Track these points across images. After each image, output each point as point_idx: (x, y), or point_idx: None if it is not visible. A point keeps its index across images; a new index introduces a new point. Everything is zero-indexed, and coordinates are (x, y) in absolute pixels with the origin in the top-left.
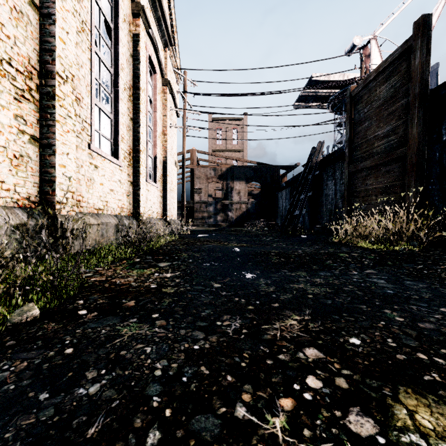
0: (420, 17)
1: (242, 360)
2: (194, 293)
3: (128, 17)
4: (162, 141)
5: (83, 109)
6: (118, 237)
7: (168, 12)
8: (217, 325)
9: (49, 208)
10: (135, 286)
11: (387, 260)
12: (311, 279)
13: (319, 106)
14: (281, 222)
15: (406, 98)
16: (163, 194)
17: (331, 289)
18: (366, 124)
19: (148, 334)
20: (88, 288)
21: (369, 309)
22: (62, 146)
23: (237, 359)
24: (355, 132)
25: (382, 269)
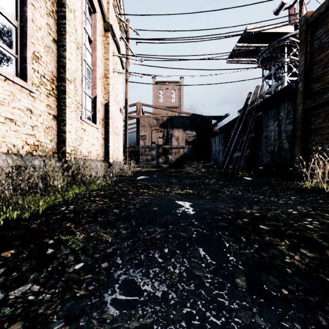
0: None
1: None
2: None
3: None
4: (104, 84)
5: None
6: None
7: None
8: None
9: None
10: None
11: None
12: None
13: (249, 62)
14: (214, 164)
15: None
16: (105, 136)
17: None
18: None
19: None
20: None
21: None
22: None
23: None
24: (313, 62)
25: None
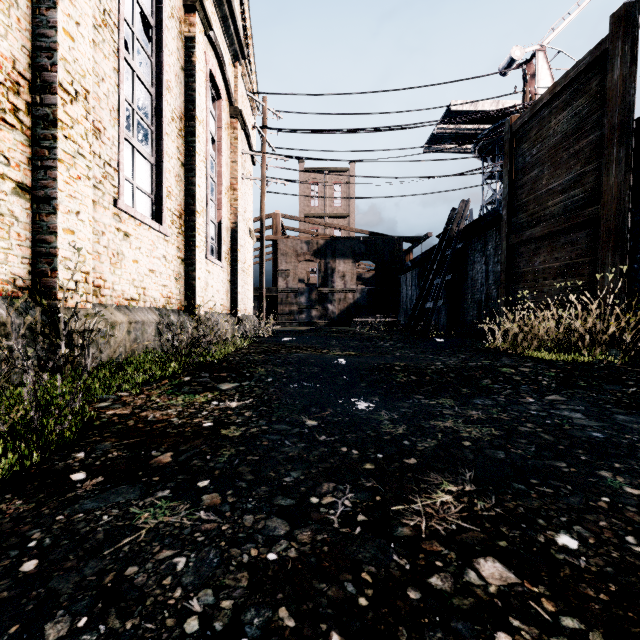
0: (621, 7)
1: (359, 590)
2: (272, 437)
3: (178, 12)
4: (230, 200)
5: (106, 145)
6: (159, 343)
7: (240, 9)
8: (311, 505)
9: (46, 297)
10: (177, 425)
11: (577, 378)
12: (463, 411)
13: (461, 150)
14: (404, 319)
15: (598, 131)
16: (232, 277)
17: (499, 430)
18: (535, 172)
19: (185, 524)
20: (99, 428)
21: (573, 470)
22: (68, 201)
23: (350, 587)
24: (518, 184)
25: (573, 394)
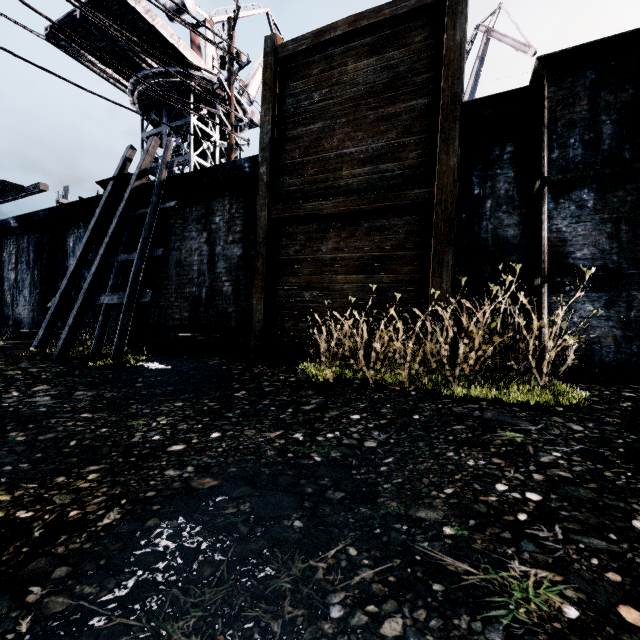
0: None
1: None
2: None
3: None
4: None
5: None
6: None
7: None
8: None
9: None
10: None
11: None
12: None
13: (110, 78)
14: None
15: (424, 99)
16: None
17: None
18: (319, 126)
19: None
20: None
21: None
22: None
23: None
24: (286, 135)
25: None
